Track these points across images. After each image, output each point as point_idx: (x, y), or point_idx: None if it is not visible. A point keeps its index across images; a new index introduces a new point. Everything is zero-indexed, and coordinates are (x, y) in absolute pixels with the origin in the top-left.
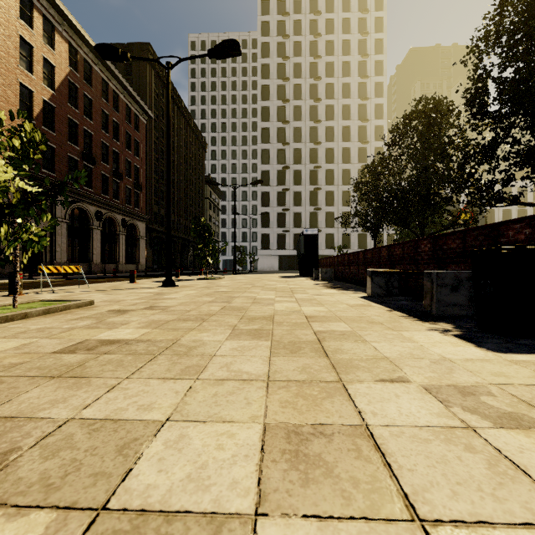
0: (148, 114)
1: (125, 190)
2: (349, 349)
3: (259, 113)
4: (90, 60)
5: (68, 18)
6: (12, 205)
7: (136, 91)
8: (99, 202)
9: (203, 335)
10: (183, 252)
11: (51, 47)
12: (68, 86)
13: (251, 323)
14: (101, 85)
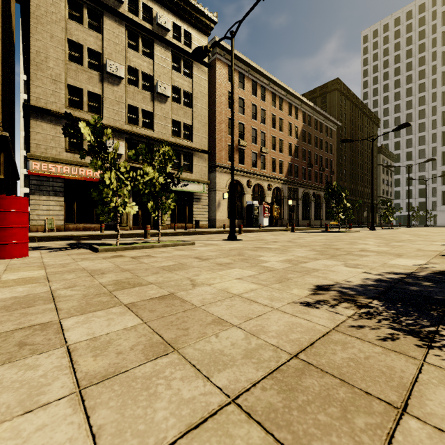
0: (337, 125)
1: (325, 176)
2: (429, 236)
3: (438, 79)
4: (310, 113)
5: (303, 101)
6: (346, 209)
7: (329, 111)
8: (314, 187)
9: (398, 234)
10: (359, 211)
11: (296, 119)
12: (302, 133)
13: (410, 234)
14: (314, 123)
